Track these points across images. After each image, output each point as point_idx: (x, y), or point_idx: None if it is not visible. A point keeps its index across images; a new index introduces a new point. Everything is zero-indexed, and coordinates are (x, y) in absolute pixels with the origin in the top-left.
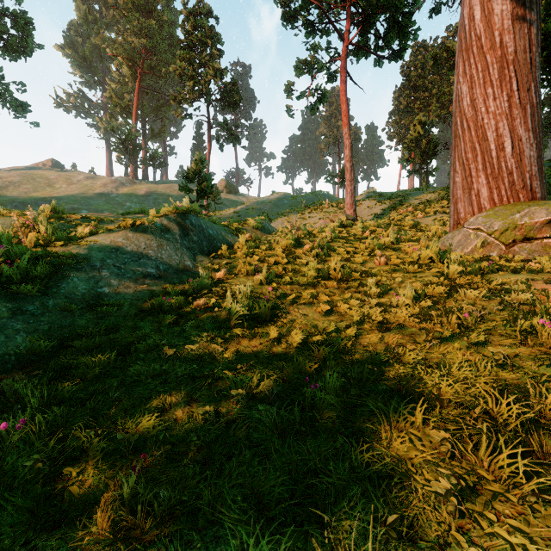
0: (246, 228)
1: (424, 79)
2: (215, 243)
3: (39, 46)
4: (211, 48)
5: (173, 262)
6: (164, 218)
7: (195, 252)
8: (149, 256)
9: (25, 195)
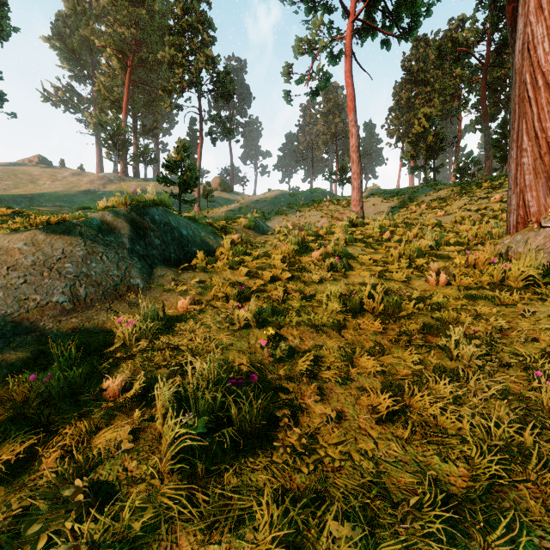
0: (236, 227)
1: (426, 73)
2: (189, 247)
3: (14, 28)
4: (202, 34)
5: (109, 280)
6: (109, 211)
7: (153, 262)
8: (63, 273)
9: (4, 192)
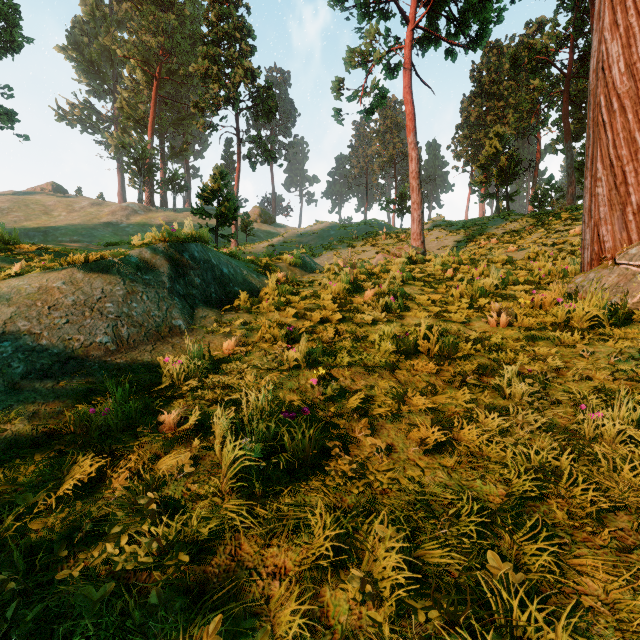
0: (280, 265)
1: (499, 85)
2: (231, 287)
3: (27, 39)
4: (240, 43)
5: (150, 321)
6: (147, 248)
7: (194, 303)
8: (104, 313)
9: (14, 225)
